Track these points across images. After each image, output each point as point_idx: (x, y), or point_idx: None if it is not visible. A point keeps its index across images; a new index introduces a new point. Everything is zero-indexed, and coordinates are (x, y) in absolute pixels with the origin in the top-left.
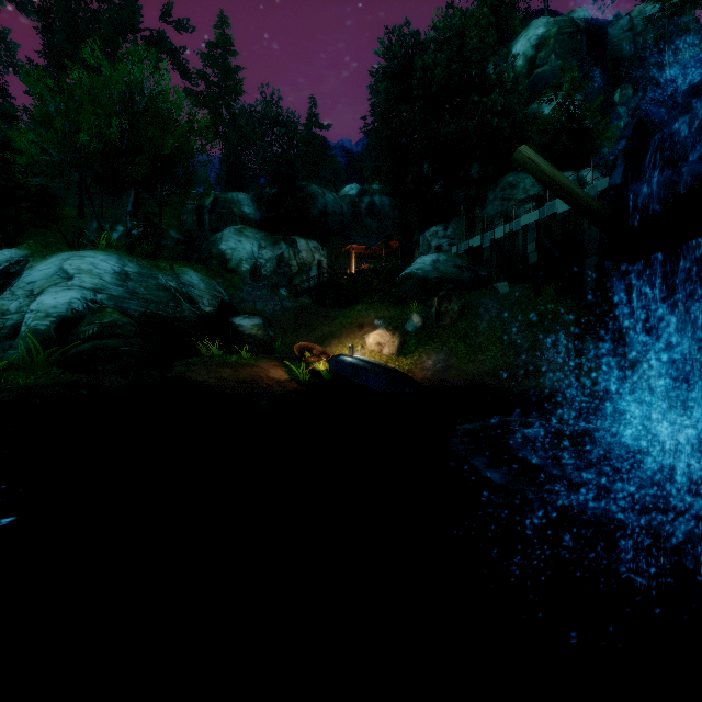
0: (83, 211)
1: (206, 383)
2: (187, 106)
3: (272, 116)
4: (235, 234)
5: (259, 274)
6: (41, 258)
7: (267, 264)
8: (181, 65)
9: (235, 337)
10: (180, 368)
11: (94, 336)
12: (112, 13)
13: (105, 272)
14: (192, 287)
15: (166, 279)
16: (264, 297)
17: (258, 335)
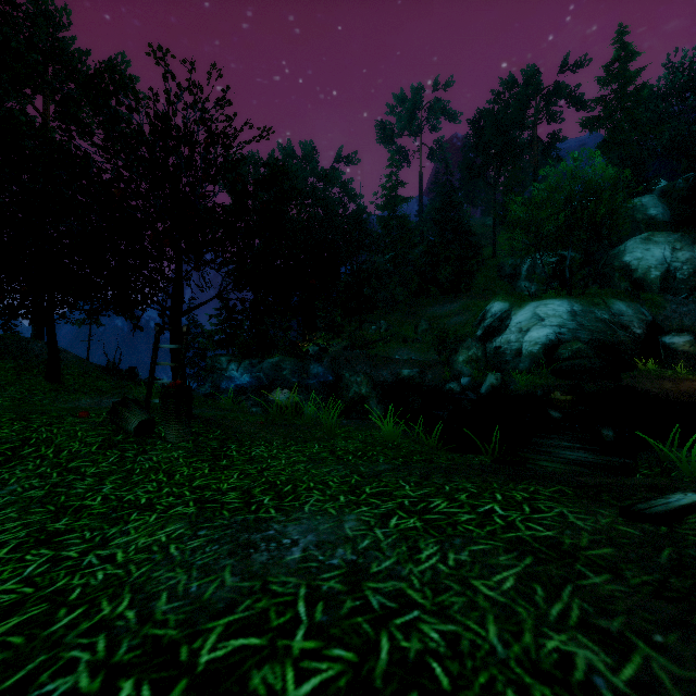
0: (495, 250)
1: (651, 392)
2: (613, 173)
3: (682, 84)
4: (640, 243)
5: (672, 279)
6: (518, 307)
7: (683, 267)
8: (575, 99)
9: (665, 354)
10: (626, 379)
11: (570, 357)
12: (520, 96)
13: (561, 313)
14: (621, 315)
15: (601, 312)
16: (692, 313)
17: (689, 351)
